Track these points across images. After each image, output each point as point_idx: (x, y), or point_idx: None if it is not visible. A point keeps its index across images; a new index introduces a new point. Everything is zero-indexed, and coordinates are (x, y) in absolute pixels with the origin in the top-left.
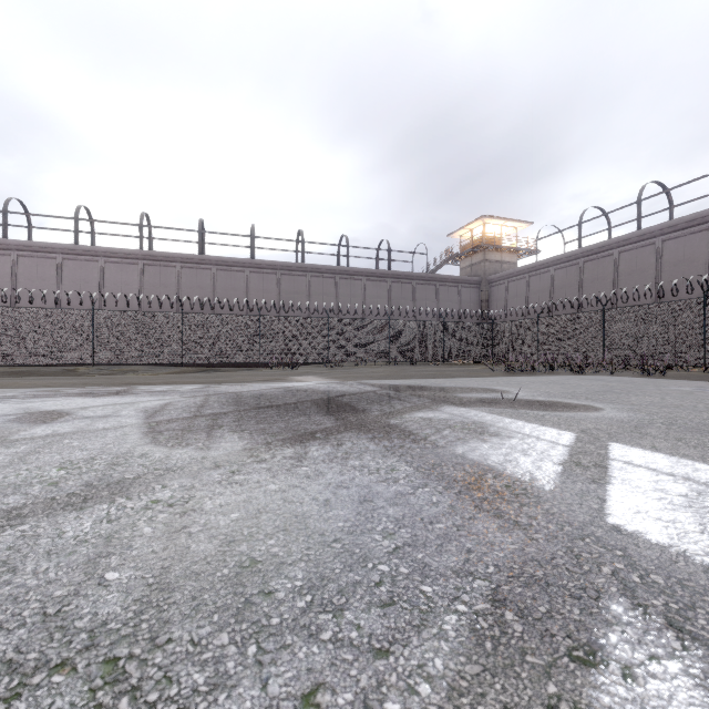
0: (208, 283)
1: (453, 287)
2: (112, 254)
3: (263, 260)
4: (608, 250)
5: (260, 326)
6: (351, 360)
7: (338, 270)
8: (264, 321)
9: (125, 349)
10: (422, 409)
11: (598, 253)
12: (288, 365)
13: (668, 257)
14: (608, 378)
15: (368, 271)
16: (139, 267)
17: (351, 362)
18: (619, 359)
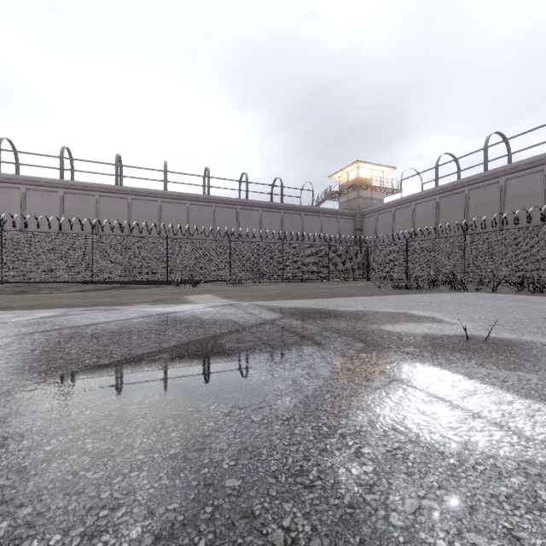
0: (124, 210)
1: (334, 218)
2: (33, 182)
3: (173, 192)
4: (460, 188)
5: (168, 247)
6: (250, 278)
7: (239, 202)
8: (171, 243)
9: (35, 268)
10: (371, 377)
11: (452, 190)
12: (190, 282)
13: (510, 193)
14: (501, 296)
15: (264, 204)
16: (59, 195)
17: (250, 280)
18: (479, 277)
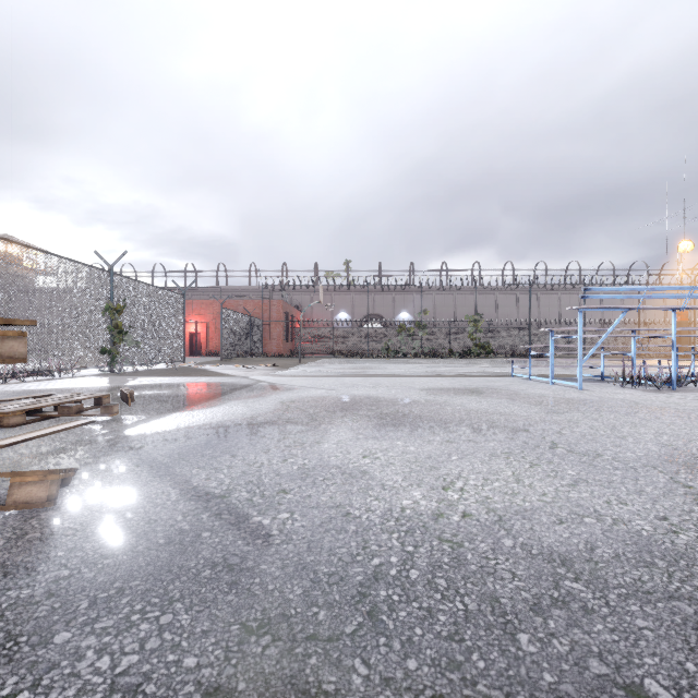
0: None
1: None
2: None
3: None
4: None
5: None
6: None
7: None
8: None
9: None
10: None
11: None
12: None
13: None
14: None
15: None
16: None
17: None
18: None
